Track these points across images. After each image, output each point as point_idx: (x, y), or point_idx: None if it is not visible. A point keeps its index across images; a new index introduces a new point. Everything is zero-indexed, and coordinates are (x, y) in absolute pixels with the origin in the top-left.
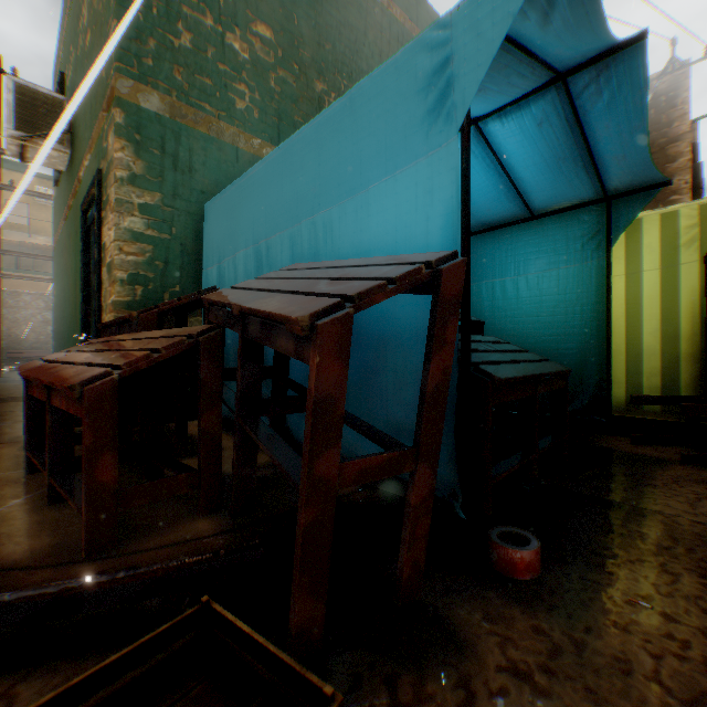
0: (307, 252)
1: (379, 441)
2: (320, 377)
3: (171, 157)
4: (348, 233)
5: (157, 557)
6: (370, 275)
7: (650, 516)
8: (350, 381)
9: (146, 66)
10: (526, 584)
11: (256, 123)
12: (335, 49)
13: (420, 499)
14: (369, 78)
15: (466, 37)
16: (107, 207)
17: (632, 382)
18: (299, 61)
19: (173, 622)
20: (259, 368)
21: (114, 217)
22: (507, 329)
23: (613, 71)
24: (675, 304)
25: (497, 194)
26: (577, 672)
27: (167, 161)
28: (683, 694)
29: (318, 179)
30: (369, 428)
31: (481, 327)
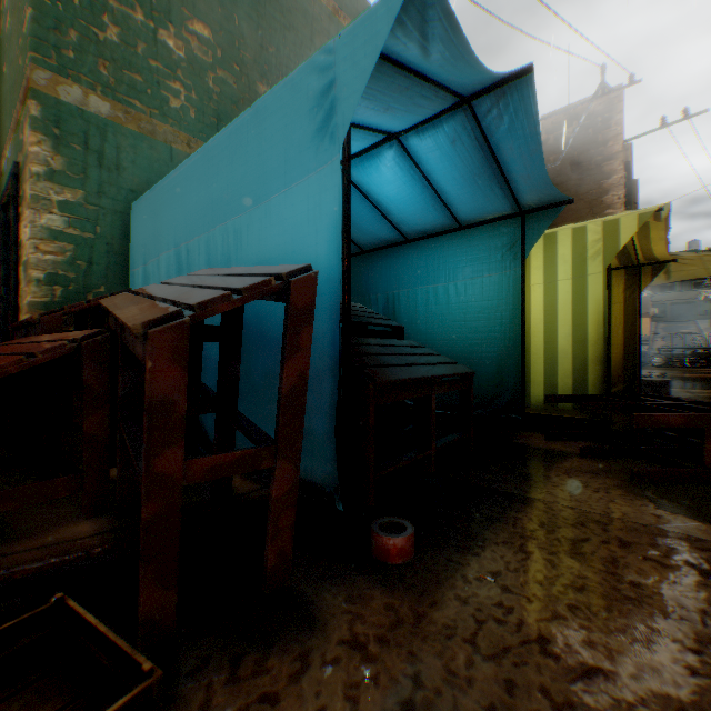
0: (221, 257)
1: (254, 440)
2: (155, 380)
3: (97, 153)
4: (254, 240)
5: (22, 559)
6: (229, 285)
7: (532, 503)
8: (256, 384)
9: (67, 58)
10: (396, 568)
11: (193, 122)
12: (279, 52)
13: (282, 493)
14: (271, 93)
15: (346, 63)
16: (25, 202)
17: (550, 383)
18: (241, 62)
19: (22, 619)
20: (143, 372)
21: (30, 213)
22: (439, 333)
23: (510, 98)
24: (584, 311)
25: (426, 205)
26: (407, 639)
27: (91, 158)
28: (489, 651)
29: (230, 186)
30: (253, 428)
31: (401, 331)
